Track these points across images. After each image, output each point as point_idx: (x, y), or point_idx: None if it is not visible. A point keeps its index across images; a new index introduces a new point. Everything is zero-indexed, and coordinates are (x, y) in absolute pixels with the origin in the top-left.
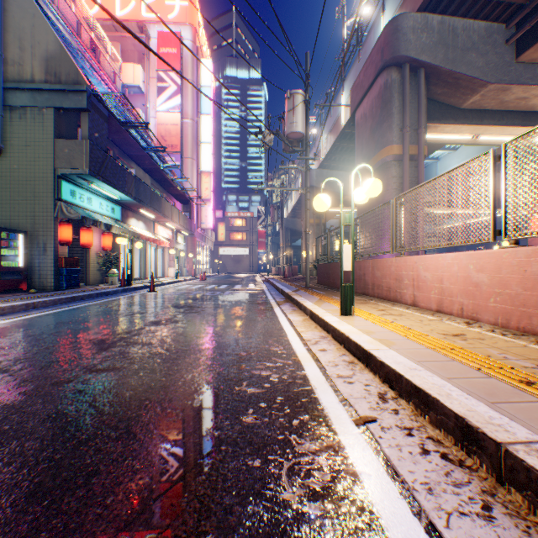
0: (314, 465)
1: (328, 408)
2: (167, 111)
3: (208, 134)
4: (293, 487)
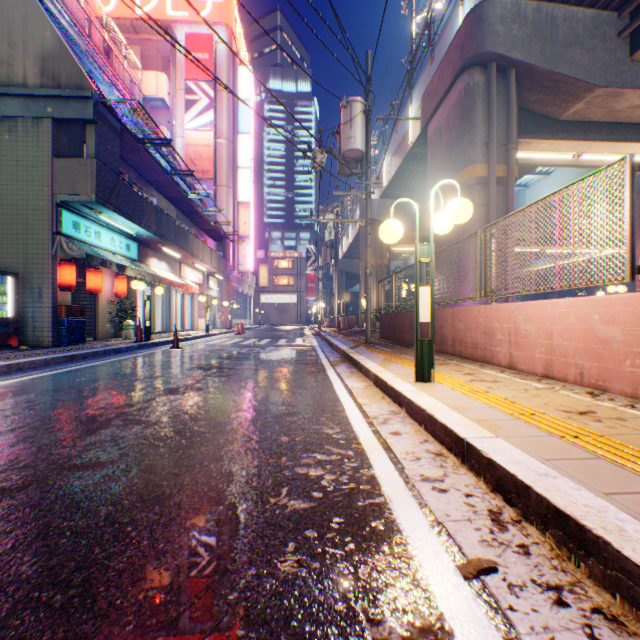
0: None
1: (414, 542)
2: (198, 129)
3: (247, 157)
4: None
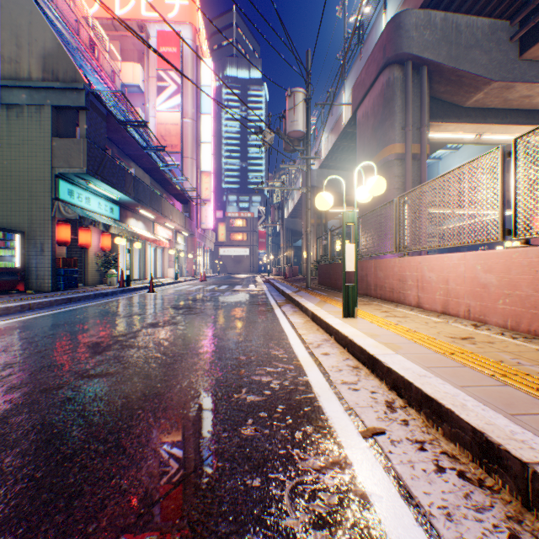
0: (319, 485)
1: (332, 419)
2: (167, 110)
3: (209, 133)
4: (297, 512)
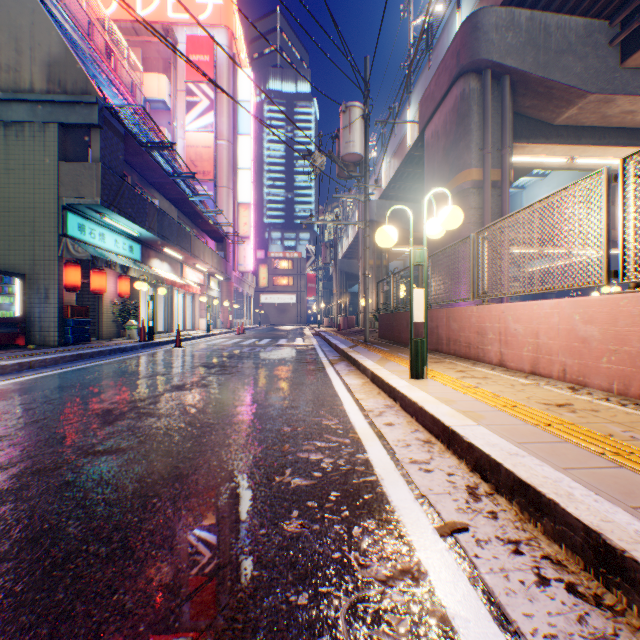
0: (386, 603)
1: (400, 510)
2: (198, 131)
3: (248, 158)
4: None
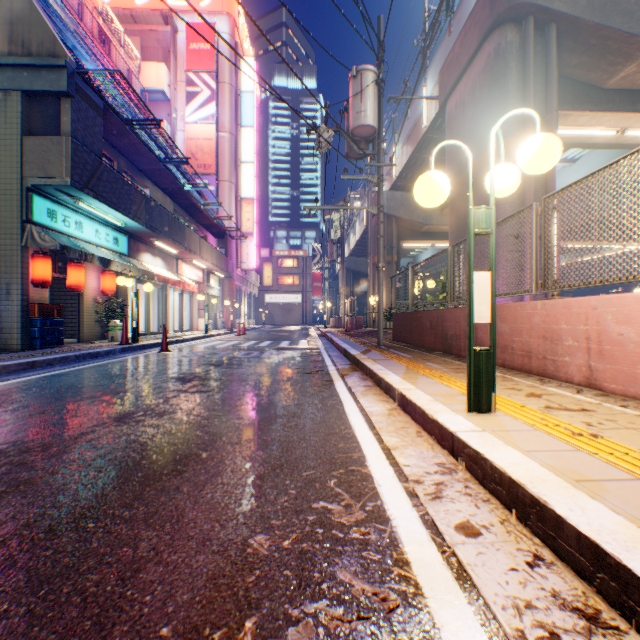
0: None
1: None
2: (199, 122)
3: (250, 151)
4: None
